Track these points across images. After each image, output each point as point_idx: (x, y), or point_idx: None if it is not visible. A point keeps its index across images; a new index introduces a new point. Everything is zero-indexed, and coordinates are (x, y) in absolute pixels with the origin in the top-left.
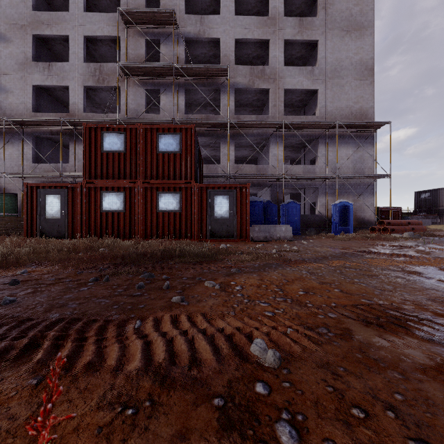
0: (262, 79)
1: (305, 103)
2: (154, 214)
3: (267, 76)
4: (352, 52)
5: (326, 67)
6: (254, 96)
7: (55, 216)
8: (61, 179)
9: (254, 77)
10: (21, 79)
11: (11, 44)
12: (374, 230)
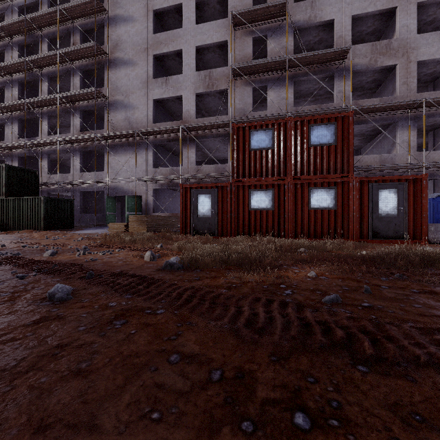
0: (387, 55)
1: (437, 76)
2: (305, 211)
3: (394, 50)
4: None
5: None
6: (369, 77)
7: (206, 214)
8: (180, 181)
9: (377, 54)
10: (145, 95)
11: (137, 67)
12: None
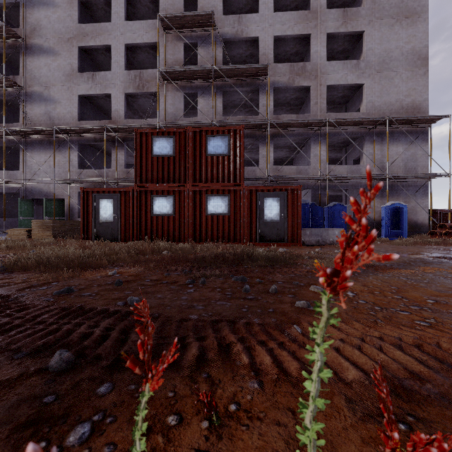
0: (303, 76)
1: (347, 99)
2: (203, 217)
3: (308, 73)
4: (402, 41)
5: (373, 59)
6: (292, 95)
7: (108, 219)
8: (105, 184)
9: (295, 74)
10: (68, 90)
11: (59, 57)
12: (433, 234)
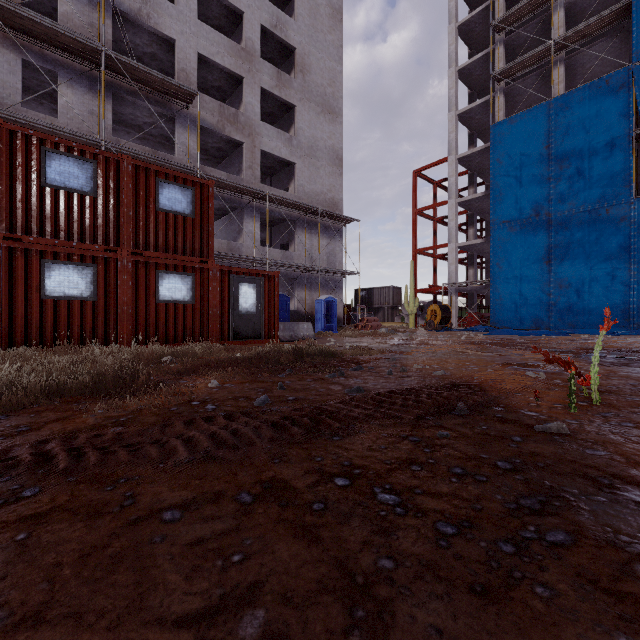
0: (235, 126)
1: (274, 172)
2: (151, 304)
3: (241, 125)
4: (326, 134)
5: (304, 141)
6: (216, 143)
7: None
8: None
9: (225, 120)
10: None
11: None
12: (356, 327)
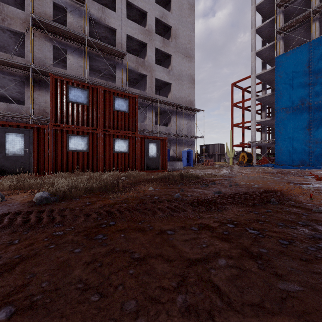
0: (143, 67)
1: (161, 88)
2: (111, 153)
3: (146, 67)
4: (186, 68)
5: (176, 72)
6: (134, 76)
7: (17, 153)
8: None
9: (139, 65)
10: None
11: None
12: (202, 164)
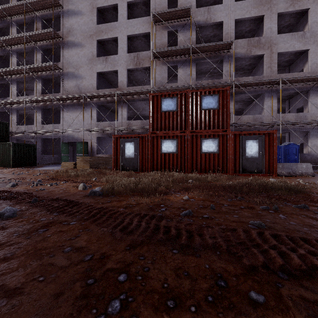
0: (258, 47)
1: (291, 62)
2: (198, 154)
3: (262, 44)
4: None
5: (317, 30)
6: (247, 62)
7: (131, 156)
8: (116, 131)
9: (251, 46)
10: (90, 69)
11: (84, 48)
12: None
